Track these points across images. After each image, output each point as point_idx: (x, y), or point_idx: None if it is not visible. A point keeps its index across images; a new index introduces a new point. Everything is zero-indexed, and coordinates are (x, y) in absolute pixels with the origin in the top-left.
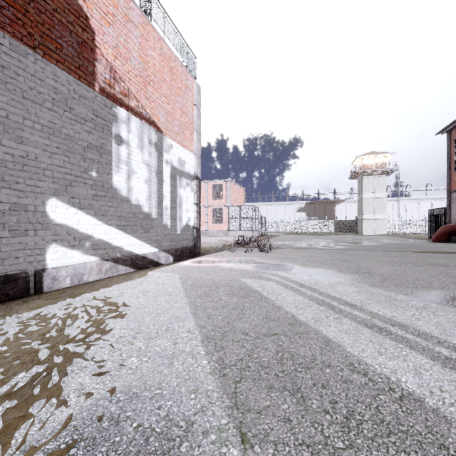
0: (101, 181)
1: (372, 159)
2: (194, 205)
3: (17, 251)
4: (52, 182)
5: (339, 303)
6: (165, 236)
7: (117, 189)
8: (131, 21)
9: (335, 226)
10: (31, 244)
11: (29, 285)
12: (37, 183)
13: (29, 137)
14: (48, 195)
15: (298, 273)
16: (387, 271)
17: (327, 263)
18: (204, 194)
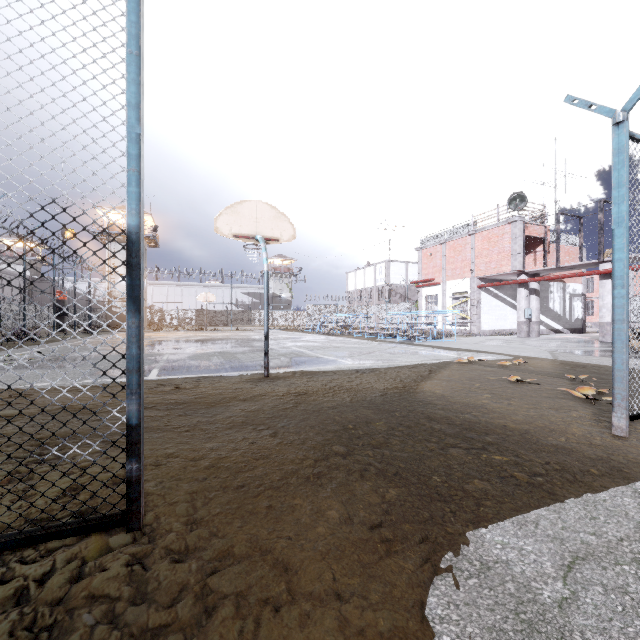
0: (546, 306)
1: None
2: (581, 309)
3: None
4: None
5: None
6: (566, 323)
7: (550, 308)
8: (554, 251)
9: None
10: None
11: None
12: None
13: None
14: None
15: None
16: None
17: None
18: (597, 286)
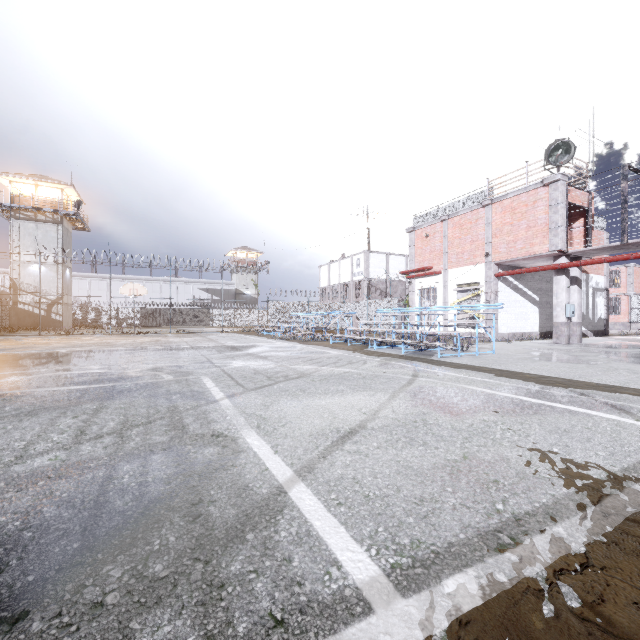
0: None
1: None
2: (604, 306)
3: None
4: None
5: None
6: (589, 324)
7: None
8: None
9: None
10: None
11: None
12: None
13: None
14: None
15: None
16: None
17: None
18: None
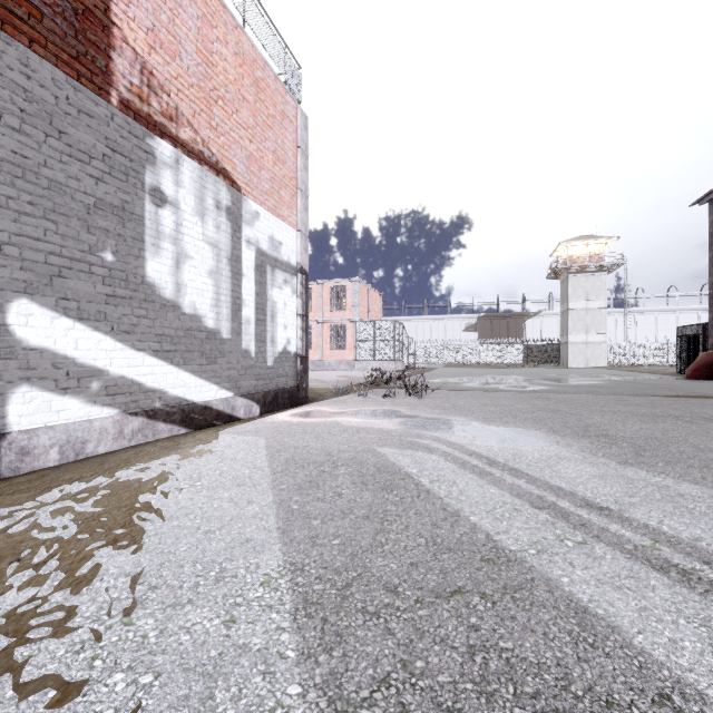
0: (123, 270)
1: (583, 248)
2: (298, 317)
3: None
4: (20, 267)
5: (574, 505)
6: (246, 371)
7: (154, 286)
8: None
9: (524, 354)
10: None
11: None
12: None
13: None
14: (12, 293)
15: (481, 437)
16: (636, 432)
17: (526, 416)
18: (316, 303)
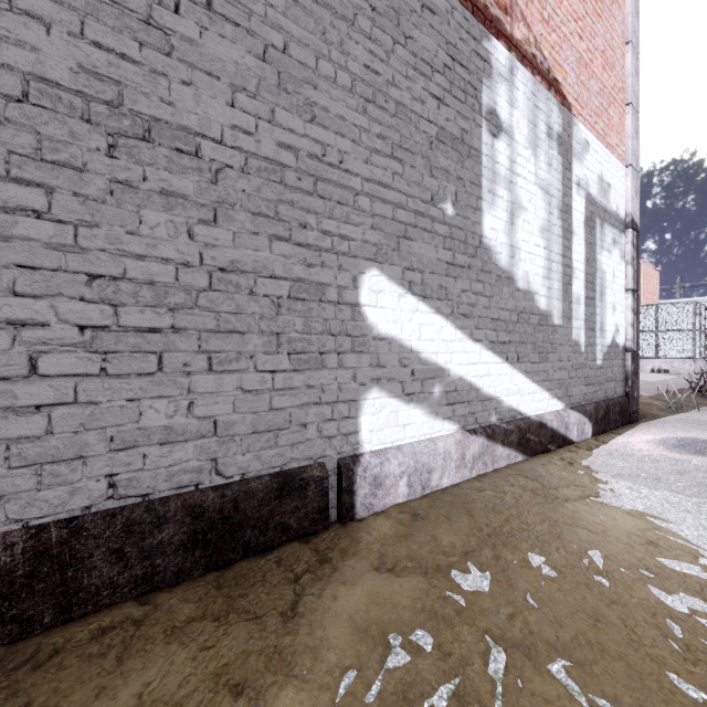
0: (461, 228)
1: None
2: (627, 294)
3: (304, 409)
4: (370, 226)
5: None
6: (575, 372)
7: (489, 251)
8: None
9: None
10: (331, 388)
11: (328, 500)
12: (342, 229)
13: (327, 106)
14: (363, 261)
15: None
16: None
17: None
18: None
